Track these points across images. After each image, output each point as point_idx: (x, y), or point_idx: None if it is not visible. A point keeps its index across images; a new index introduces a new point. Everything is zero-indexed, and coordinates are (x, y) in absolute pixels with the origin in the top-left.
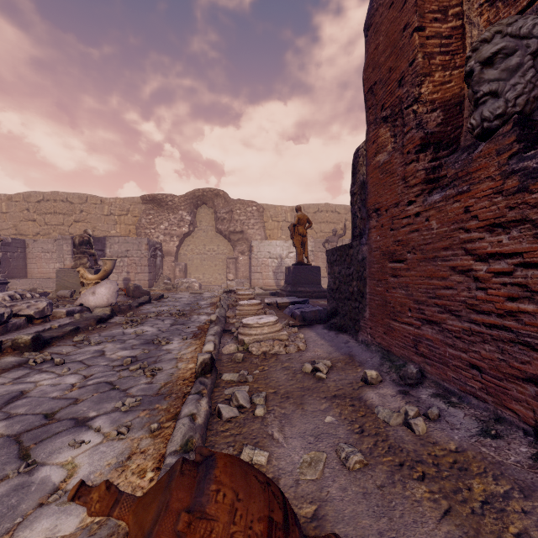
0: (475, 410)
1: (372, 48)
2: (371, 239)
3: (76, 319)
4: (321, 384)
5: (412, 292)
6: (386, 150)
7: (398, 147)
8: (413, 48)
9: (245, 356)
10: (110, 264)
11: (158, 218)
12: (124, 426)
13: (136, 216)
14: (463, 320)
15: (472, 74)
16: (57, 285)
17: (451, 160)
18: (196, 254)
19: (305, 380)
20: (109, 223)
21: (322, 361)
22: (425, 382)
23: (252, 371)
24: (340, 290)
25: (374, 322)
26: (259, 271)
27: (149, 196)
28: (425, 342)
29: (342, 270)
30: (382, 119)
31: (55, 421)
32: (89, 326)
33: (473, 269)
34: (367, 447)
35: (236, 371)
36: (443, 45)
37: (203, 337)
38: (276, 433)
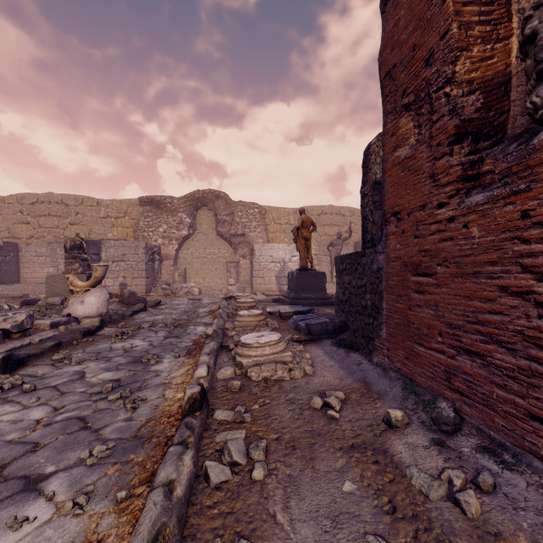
0: (540, 477)
1: (391, 25)
2: (390, 248)
3: (61, 331)
4: (334, 426)
5: (443, 313)
6: (408, 144)
7: (423, 139)
8: (445, 17)
9: (243, 384)
10: (101, 270)
11: (156, 220)
12: (84, 493)
13: (134, 218)
14: (519, 356)
15: (534, 38)
16: (47, 292)
17: (495, 152)
18: (196, 257)
19: (314, 419)
20: (106, 225)
21: (333, 393)
22: (464, 428)
23: (251, 405)
24: (350, 302)
25: (393, 343)
26: (261, 276)
27: (147, 197)
28: (462, 376)
29: (353, 280)
30: (403, 107)
31: (1, 480)
32: (74, 340)
33: (535, 291)
34: (405, 542)
35: (231, 406)
36: (483, 13)
37: (197, 354)
38: (279, 515)
